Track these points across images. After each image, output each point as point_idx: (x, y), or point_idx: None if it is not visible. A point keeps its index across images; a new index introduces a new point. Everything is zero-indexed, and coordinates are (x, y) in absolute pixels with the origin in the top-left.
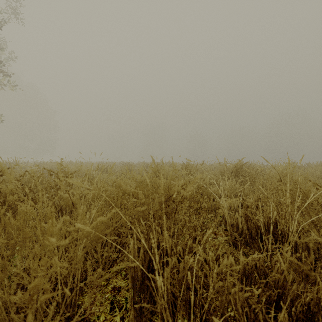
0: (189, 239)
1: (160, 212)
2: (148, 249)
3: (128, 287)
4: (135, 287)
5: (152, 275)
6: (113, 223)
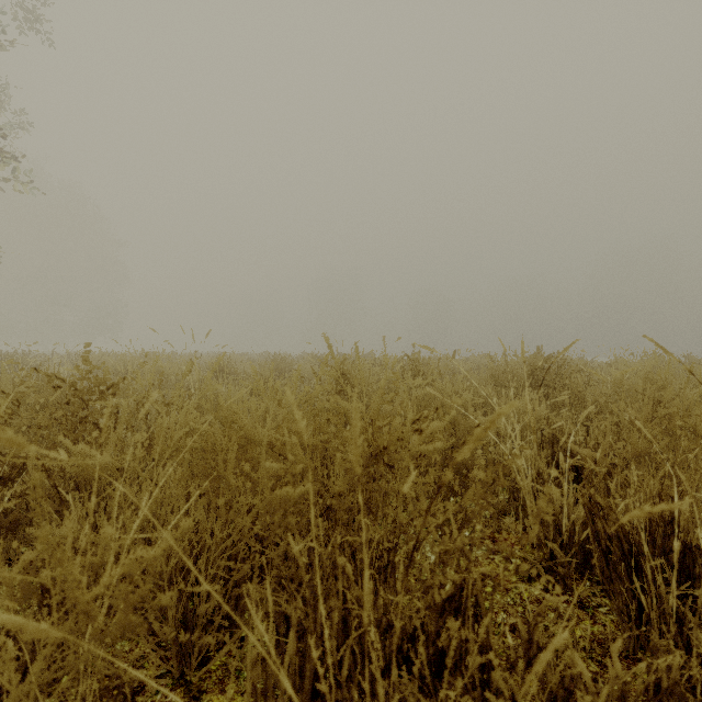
0: (452, 622)
1: (351, 498)
2: None
3: None
4: None
5: None
6: (216, 530)
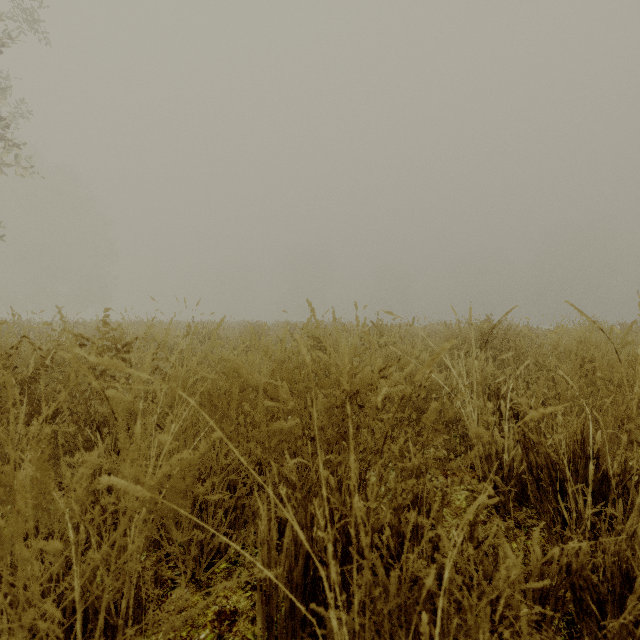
0: (411, 508)
1: (330, 431)
2: (308, 547)
3: (253, 611)
4: (271, 627)
5: (317, 608)
6: (221, 458)
